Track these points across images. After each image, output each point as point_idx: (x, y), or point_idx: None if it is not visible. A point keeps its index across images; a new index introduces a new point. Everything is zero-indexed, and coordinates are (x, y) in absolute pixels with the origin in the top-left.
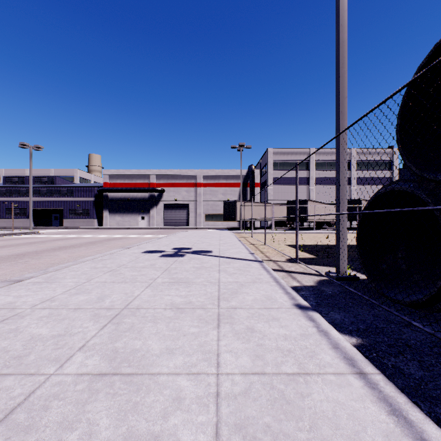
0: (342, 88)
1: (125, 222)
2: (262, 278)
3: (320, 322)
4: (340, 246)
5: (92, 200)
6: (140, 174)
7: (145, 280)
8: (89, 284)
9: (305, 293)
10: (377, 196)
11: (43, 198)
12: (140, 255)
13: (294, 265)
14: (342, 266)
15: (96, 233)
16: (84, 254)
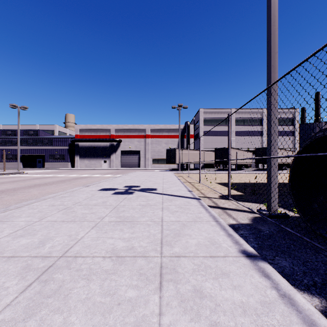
0: (273, 44)
1: (91, 164)
2: (202, 217)
3: (276, 280)
4: (271, 186)
5: (67, 148)
6: (103, 128)
7: (93, 219)
8: (39, 224)
9: (244, 232)
10: (314, 140)
11: (29, 147)
12: (96, 192)
13: (227, 202)
14: (273, 204)
15: (68, 173)
16: (52, 191)
